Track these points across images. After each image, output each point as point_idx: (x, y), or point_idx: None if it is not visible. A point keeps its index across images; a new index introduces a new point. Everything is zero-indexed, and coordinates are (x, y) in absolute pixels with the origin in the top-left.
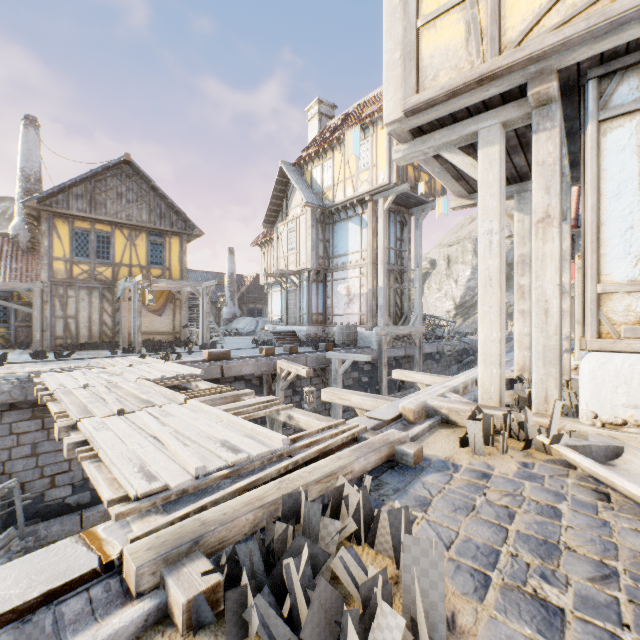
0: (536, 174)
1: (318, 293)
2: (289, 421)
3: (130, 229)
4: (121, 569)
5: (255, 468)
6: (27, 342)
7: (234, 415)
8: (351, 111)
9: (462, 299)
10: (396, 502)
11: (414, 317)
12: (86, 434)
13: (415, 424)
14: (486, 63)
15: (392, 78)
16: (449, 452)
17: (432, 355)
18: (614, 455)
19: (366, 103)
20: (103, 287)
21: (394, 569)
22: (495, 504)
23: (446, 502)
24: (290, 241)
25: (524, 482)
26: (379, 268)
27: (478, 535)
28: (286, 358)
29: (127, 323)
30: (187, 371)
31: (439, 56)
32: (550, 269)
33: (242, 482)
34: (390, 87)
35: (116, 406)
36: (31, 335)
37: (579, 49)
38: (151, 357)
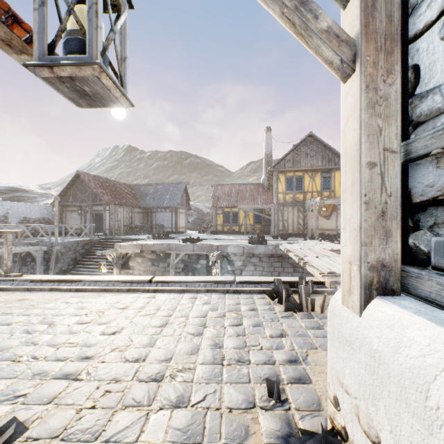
0: None
1: None
2: None
3: (311, 172)
4: (324, 284)
5: None
6: (268, 232)
7: None
8: None
9: None
10: None
11: None
12: (307, 260)
13: None
14: None
15: None
16: None
17: None
18: None
19: None
20: (298, 205)
21: None
22: None
23: None
24: None
25: None
26: None
27: None
28: None
29: (310, 223)
30: None
31: None
32: None
33: None
34: None
35: (314, 255)
36: (269, 229)
37: None
38: (324, 241)
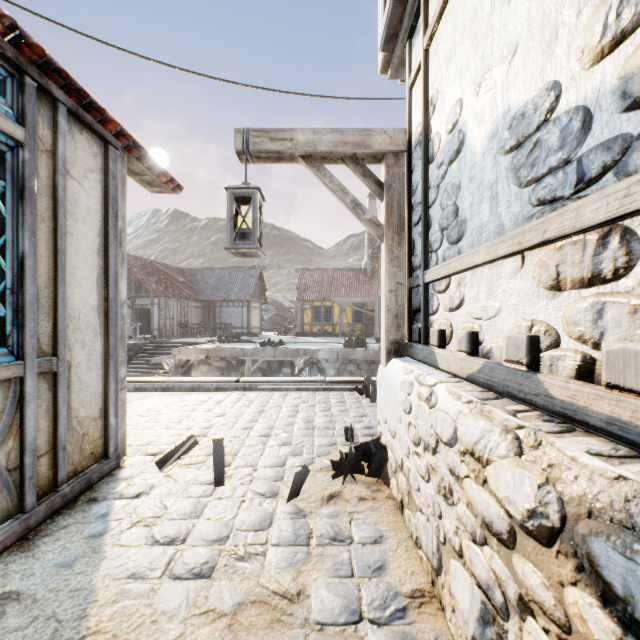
0: None
1: None
2: None
3: None
4: None
5: None
6: (371, 333)
7: None
8: None
9: None
10: None
11: None
12: None
13: None
14: None
15: None
16: None
17: None
18: None
19: None
20: None
21: None
22: None
23: None
24: None
25: None
26: None
27: None
28: None
29: None
30: None
31: None
32: None
33: None
34: None
35: None
36: (372, 329)
37: None
38: None
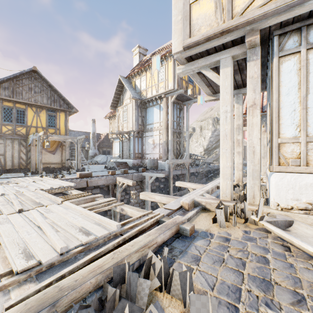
0: (249, 82)
1: (138, 143)
2: (122, 212)
3: (36, 107)
4: None
5: (100, 244)
6: None
7: (90, 210)
8: (155, 52)
9: (207, 146)
10: (183, 266)
11: (185, 155)
12: None
13: (189, 211)
14: (225, 23)
15: (177, 29)
16: (207, 226)
17: (194, 173)
18: (289, 225)
19: (162, 49)
20: (20, 138)
21: (182, 308)
22: (234, 257)
23: (208, 258)
24: (124, 116)
25: (247, 242)
26: (169, 131)
27: (228, 278)
28: (122, 176)
29: (34, 158)
30: (66, 184)
31: (201, 19)
32: (255, 131)
33: (90, 255)
34: (176, 34)
35: (18, 207)
36: None
37: (271, 19)
38: (46, 176)
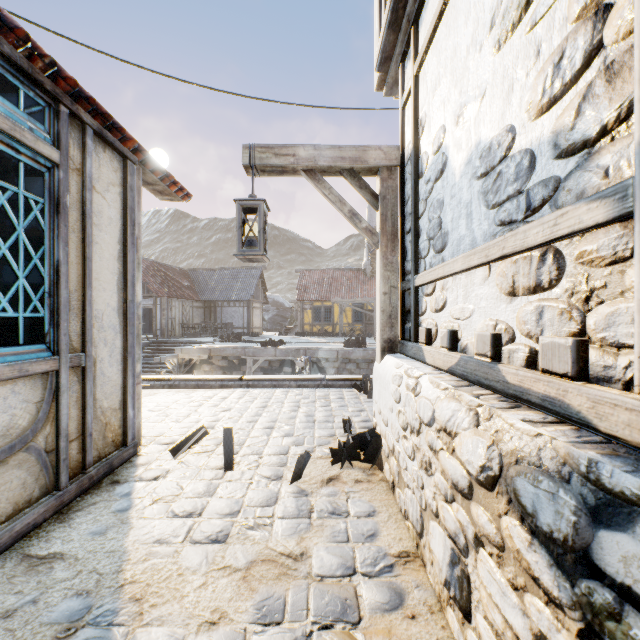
0: None
1: None
2: None
3: None
4: None
5: None
6: (370, 333)
7: None
8: None
9: None
10: None
11: None
12: None
13: None
14: None
15: None
16: None
17: None
18: None
19: None
20: None
21: None
22: None
23: None
24: None
25: None
26: None
27: None
28: None
29: None
30: None
31: None
32: None
33: None
34: None
35: None
36: (372, 329)
37: None
38: None
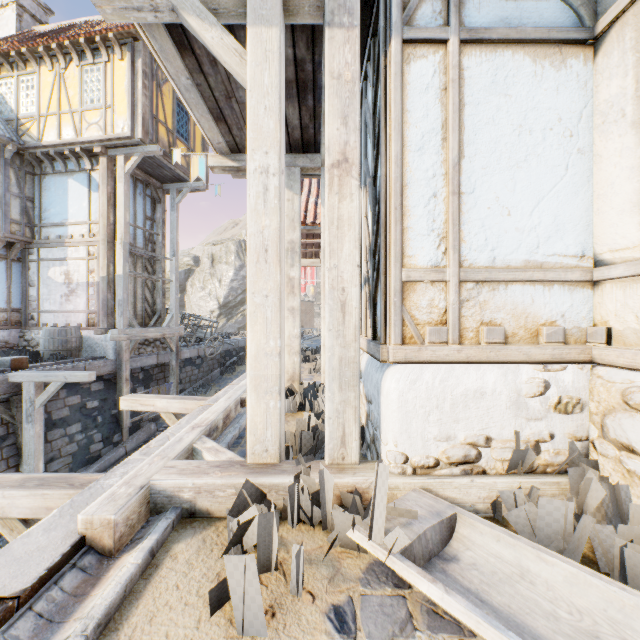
0: (331, 91)
1: (11, 278)
2: None
3: None
4: None
5: None
6: None
7: None
8: (75, 23)
9: (226, 299)
10: None
11: (170, 316)
12: None
13: (119, 551)
14: None
15: None
16: None
17: (193, 360)
18: (449, 533)
19: (100, 23)
20: None
21: None
22: None
23: None
24: None
25: None
26: (118, 249)
27: None
28: None
29: None
30: None
31: None
32: (349, 241)
33: None
34: None
35: None
36: None
37: None
38: None
